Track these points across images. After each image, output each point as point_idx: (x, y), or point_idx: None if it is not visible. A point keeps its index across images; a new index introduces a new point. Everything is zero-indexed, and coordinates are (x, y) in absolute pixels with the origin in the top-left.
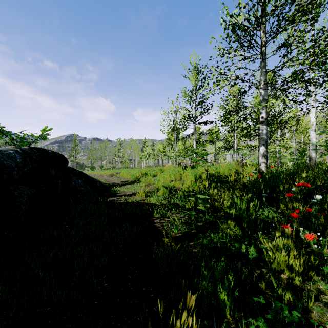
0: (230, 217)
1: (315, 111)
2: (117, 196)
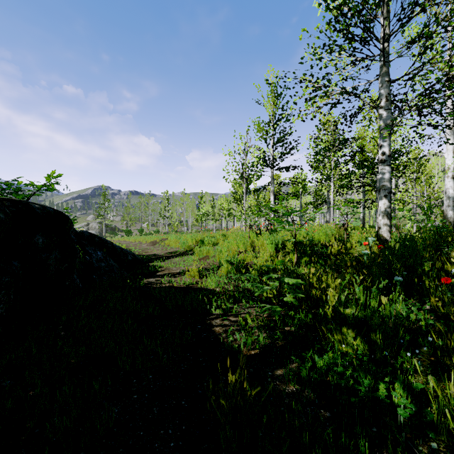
0: (346, 321)
1: (453, 148)
2: (157, 276)
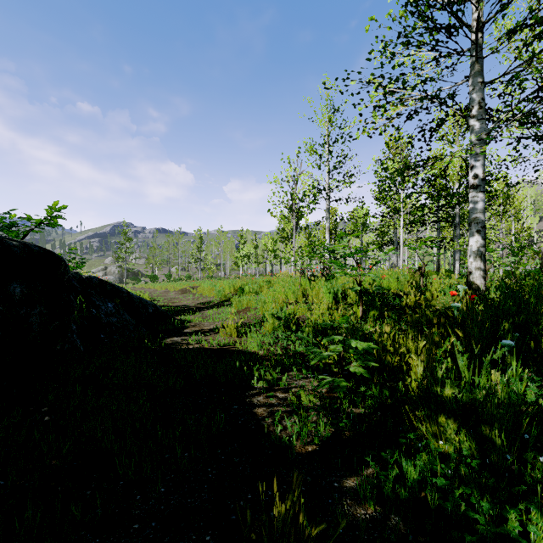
0: (444, 406)
1: None
2: (184, 334)
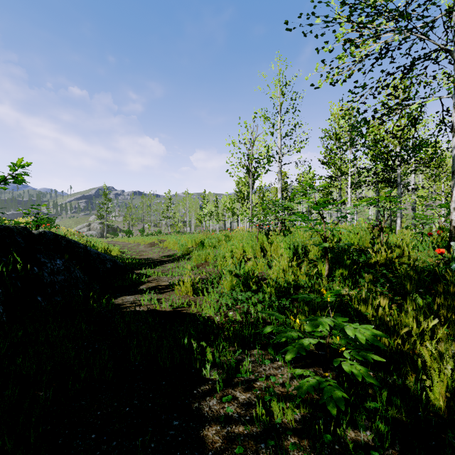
0: None
1: None
2: (138, 292)
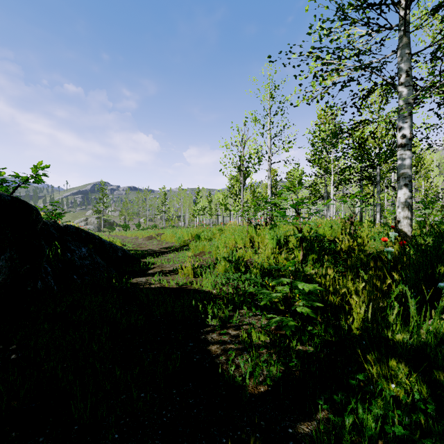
0: (395, 350)
1: None
2: (148, 275)
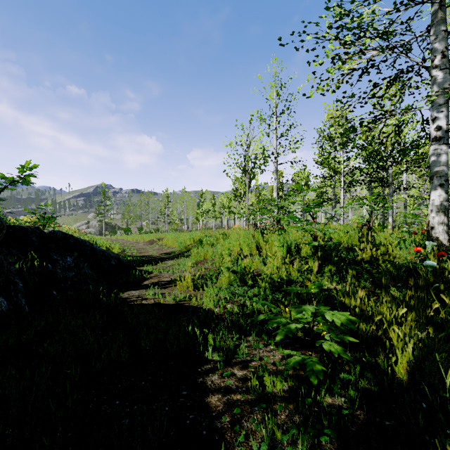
0: None
1: None
2: (142, 287)
